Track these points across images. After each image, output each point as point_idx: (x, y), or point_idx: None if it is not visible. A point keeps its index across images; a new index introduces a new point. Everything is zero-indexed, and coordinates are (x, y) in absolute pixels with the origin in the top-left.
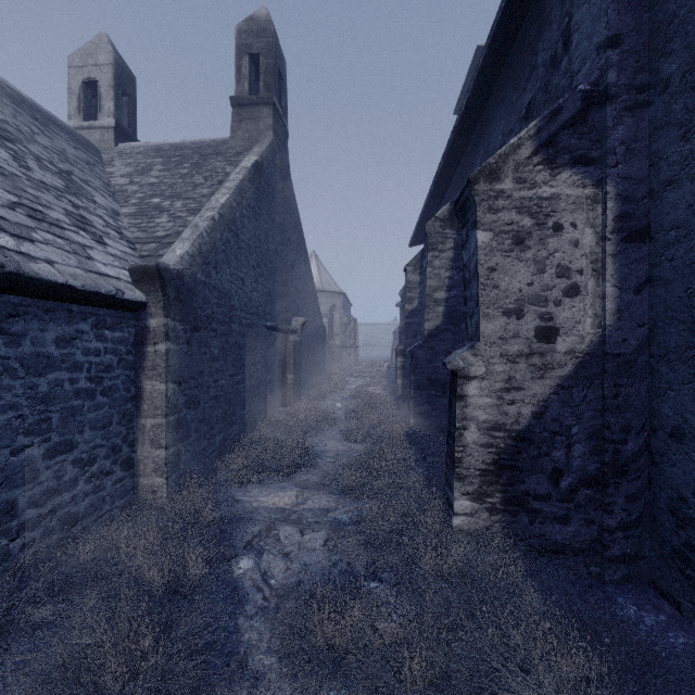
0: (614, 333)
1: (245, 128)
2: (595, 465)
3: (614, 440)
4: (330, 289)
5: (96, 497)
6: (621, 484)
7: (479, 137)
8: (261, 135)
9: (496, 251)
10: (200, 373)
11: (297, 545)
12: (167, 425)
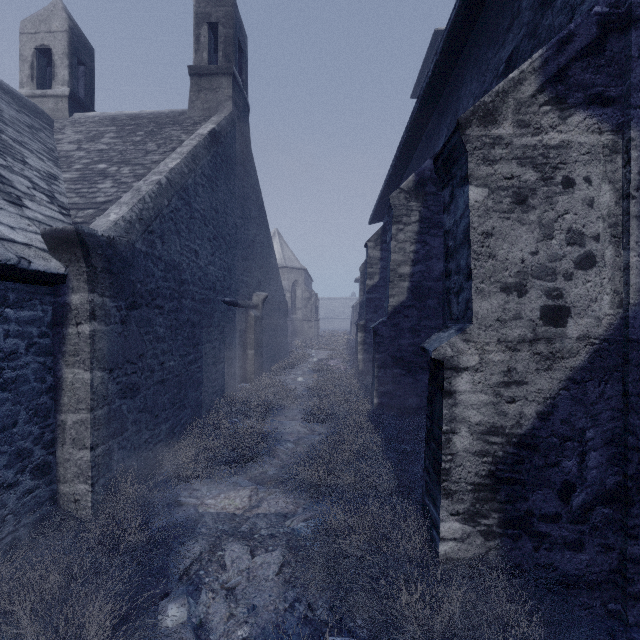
0: (639, 315)
1: (204, 98)
2: (615, 477)
3: (639, 447)
4: (293, 265)
5: None
6: None
7: (445, 106)
8: (220, 105)
9: (493, 211)
10: (140, 355)
11: (245, 574)
12: (93, 420)
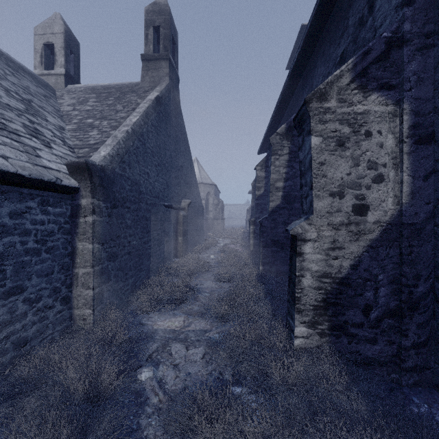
0: (408, 209)
1: (151, 75)
2: (395, 302)
3: (408, 284)
4: (206, 182)
5: (41, 325)
6: (414, 316)
7: (305, 79)
8: (161, 79)
9: (325, 150)
10: (118, 236)
11: (183, 358)
12: (94, 273)
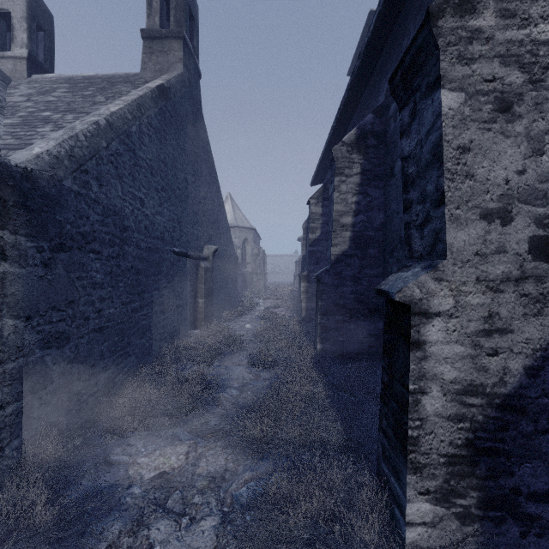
0: None
1: (156, 60)
2: None
3: None
4: (243, 225)
5: None
6: None
7: (386, 61)
8: (171, 67)
9: (470, 121)
10: (70, 302)
11: None
12: (2, 375)
